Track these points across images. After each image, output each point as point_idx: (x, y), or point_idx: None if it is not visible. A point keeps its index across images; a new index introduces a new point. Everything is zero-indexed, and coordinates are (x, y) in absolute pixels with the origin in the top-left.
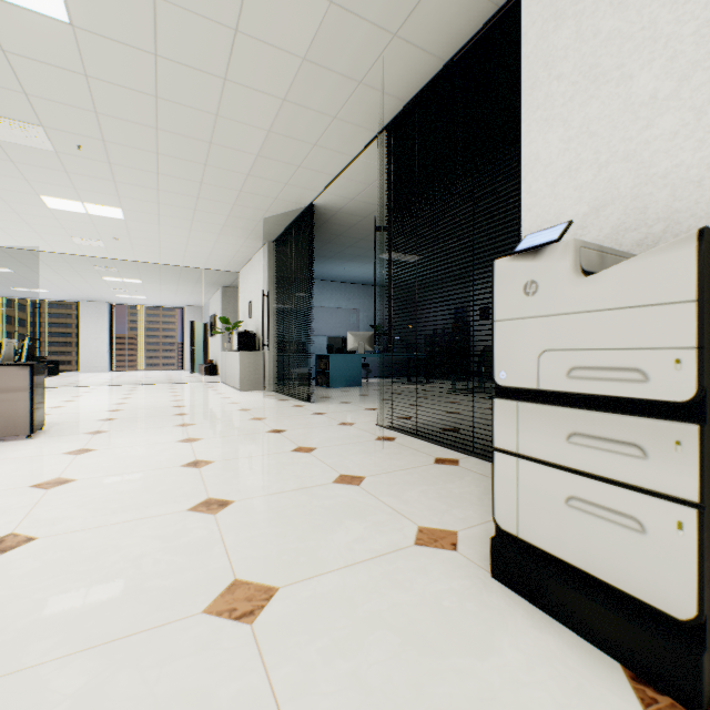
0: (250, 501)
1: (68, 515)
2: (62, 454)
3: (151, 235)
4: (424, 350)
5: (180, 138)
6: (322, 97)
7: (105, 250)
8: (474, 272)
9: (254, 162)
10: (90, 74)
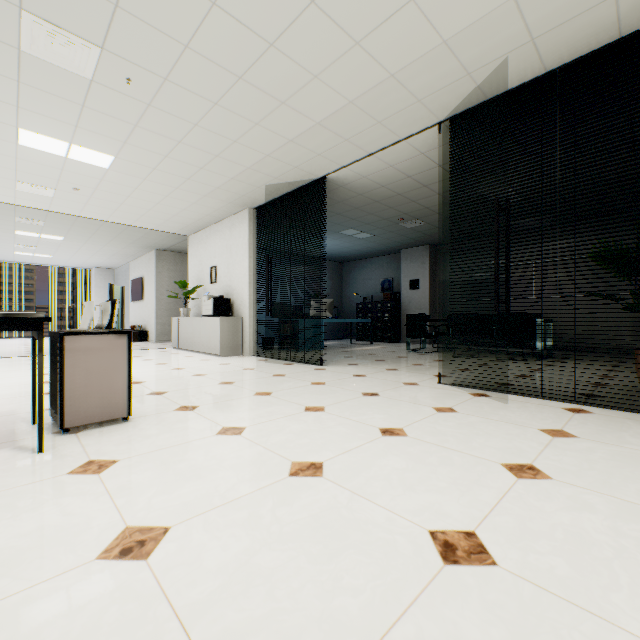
0: (544, 463)
1: (427, 501)
2: (219, 435)
3: (123, 189)
4: (356, 315)
5: (255, 92)
6: (426, 79)
7: (49, 200)
8: (404, 250)
9: (308, 129)
10: (219, 3)
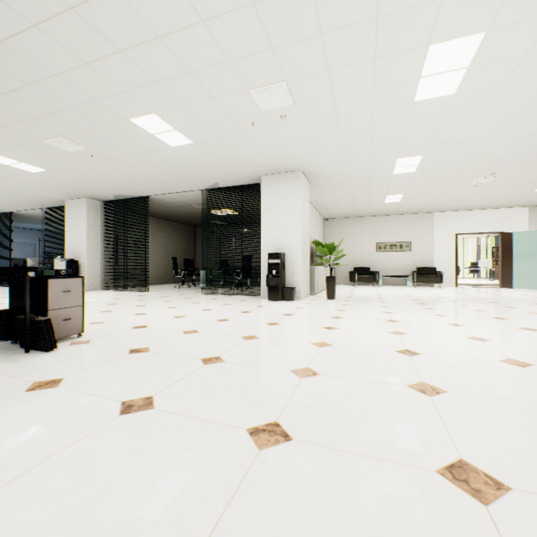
0: None
1: None
2: None
3: None
4: None
5: None
6: (23, 203)
7: None
8: None
9: None
10: None
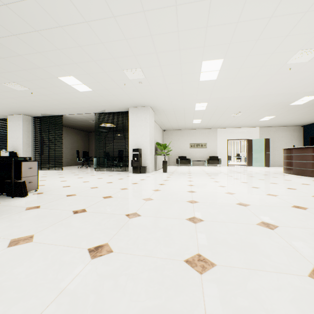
0: None
1: None
2: None
3: None
4: None
5: None
6: None
7: None
8: None
9: None
10: None
